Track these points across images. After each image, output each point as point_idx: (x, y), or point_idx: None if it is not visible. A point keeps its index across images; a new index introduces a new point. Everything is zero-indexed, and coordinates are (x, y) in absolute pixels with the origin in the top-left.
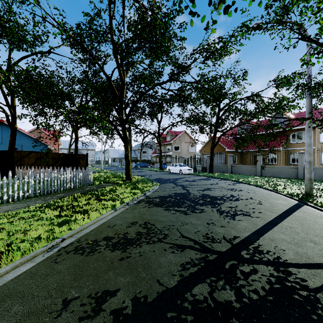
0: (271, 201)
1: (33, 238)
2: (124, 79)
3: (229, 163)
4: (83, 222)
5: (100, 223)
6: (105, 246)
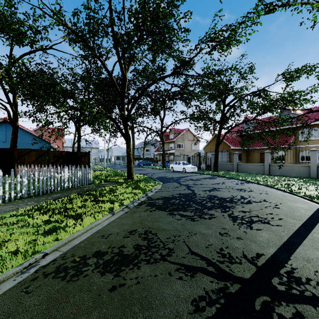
0: (288, 204)
1: (9, 253)
2: (126, 74)
3: (235, 161)
4: (73, 230)
5: (94, 231)
6: (94, 265)
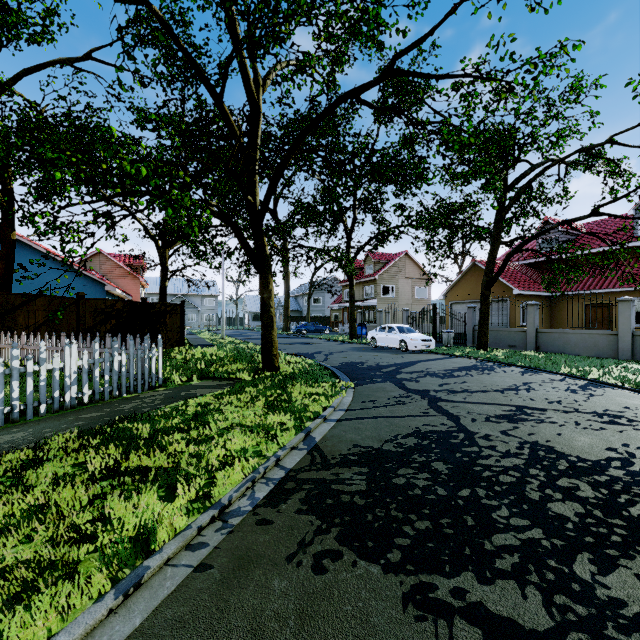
0: None
1: None
2: (259, 97)
3: (531, 324)
4: None
5: None
6: None
